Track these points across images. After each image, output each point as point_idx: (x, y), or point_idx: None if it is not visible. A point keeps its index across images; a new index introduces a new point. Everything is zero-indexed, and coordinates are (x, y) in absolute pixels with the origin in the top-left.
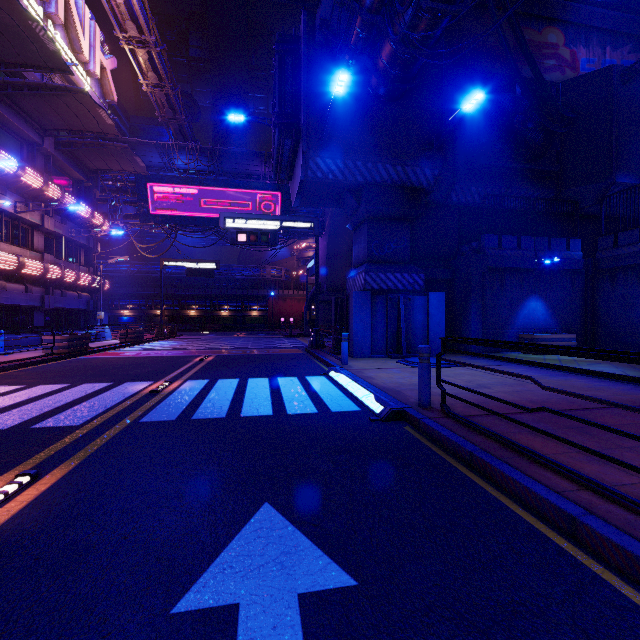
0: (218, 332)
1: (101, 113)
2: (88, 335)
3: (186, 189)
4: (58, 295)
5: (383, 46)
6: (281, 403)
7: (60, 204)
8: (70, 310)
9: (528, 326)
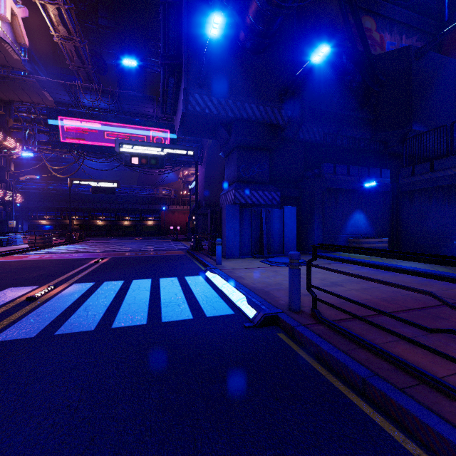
0: (120, 237)
1: (7, 48)
2: None
3: (91, 123)
4: None
5: (250, 4)
6: (158, 308)
7: None
8: None
9: (354, 232)
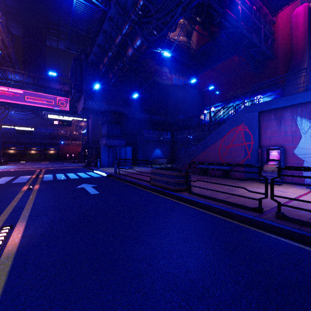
0: (31, 161)
1: None
2: None
3: (16, 90)
4: None
5: (111, 73)
6: (80, 176)
7: None
8: None
9: (156, 157)
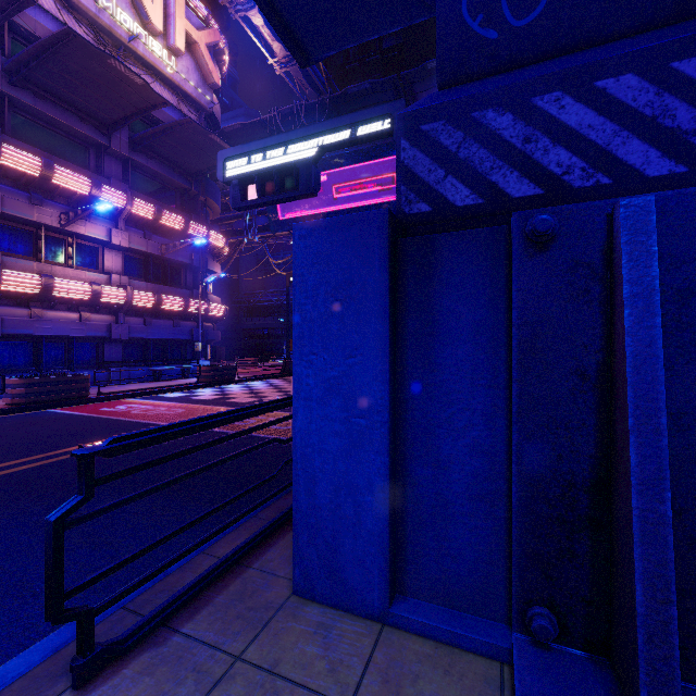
0: None
1: (119, 68)
2: (85, 376)
3: None
4: (139, 323)
5: None
6: None
7: (90, 206)
8: (166, 341)
9: None
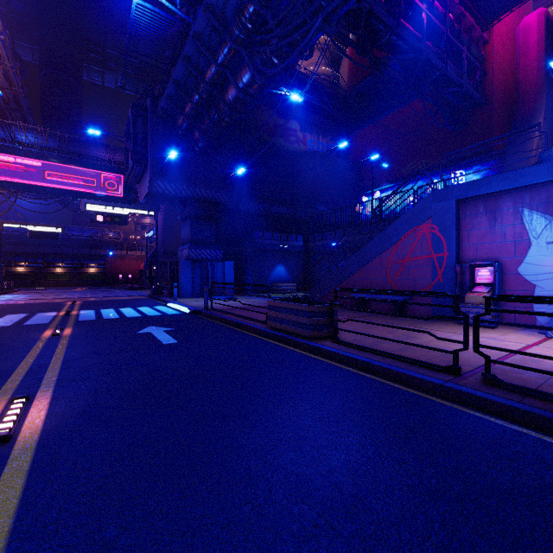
0: (55, 287)
1: None
2: None
3: (29, 161)
4: None
5: (197, 131)
6: (144, 313)
7: None
8: None
9: (277, 279)
